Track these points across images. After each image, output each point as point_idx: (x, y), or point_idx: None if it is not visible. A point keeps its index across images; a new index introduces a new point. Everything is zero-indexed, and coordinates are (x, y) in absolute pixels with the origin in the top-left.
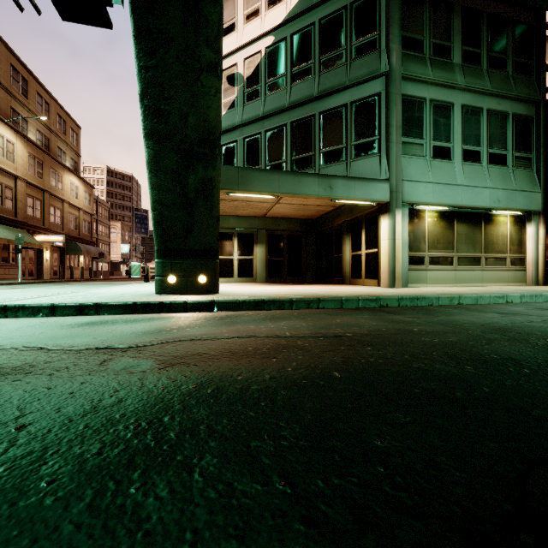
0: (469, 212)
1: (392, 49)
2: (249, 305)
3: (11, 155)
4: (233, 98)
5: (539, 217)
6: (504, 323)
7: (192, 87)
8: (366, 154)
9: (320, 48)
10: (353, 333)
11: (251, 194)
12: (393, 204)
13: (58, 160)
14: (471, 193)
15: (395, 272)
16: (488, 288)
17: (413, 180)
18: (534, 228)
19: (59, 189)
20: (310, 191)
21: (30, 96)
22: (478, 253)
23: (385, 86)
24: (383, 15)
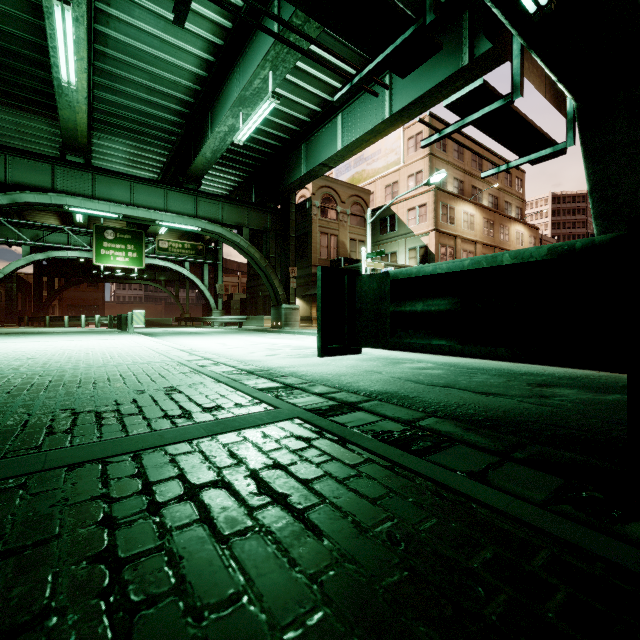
0: None
1: None
2: None
3: (472, 225)
4: None
5: None
6: None
7: (639, 168)
8: None
9: None
10: None
11: None
12: None
13: (505, 215)
14: None
15: None
16: None
17: None
18: None
19: (506, 242)
20: None
21: (483, 168)
22: None
23: None
24: None
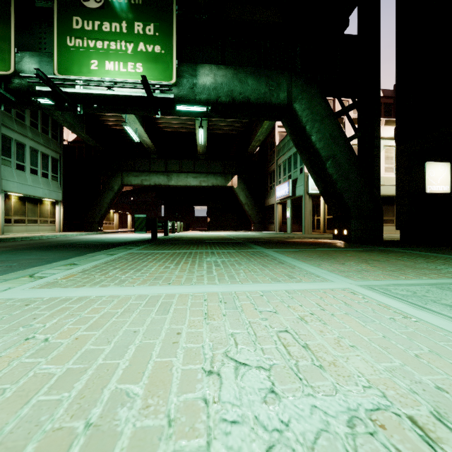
0: (33, 198)
1: None
2: None
3: None
4: None
5: (61, 203)
6: (64, 239)
7: None
8: None
9: None
10: (38, 242)
11: None
12: None
13: None
14: (35, 189)
15: None
16: (45, 234)
17: (7, 179)
18: (59, 207)
19: None
20: None
21: None
22: (37, 217)
23: None
24: None
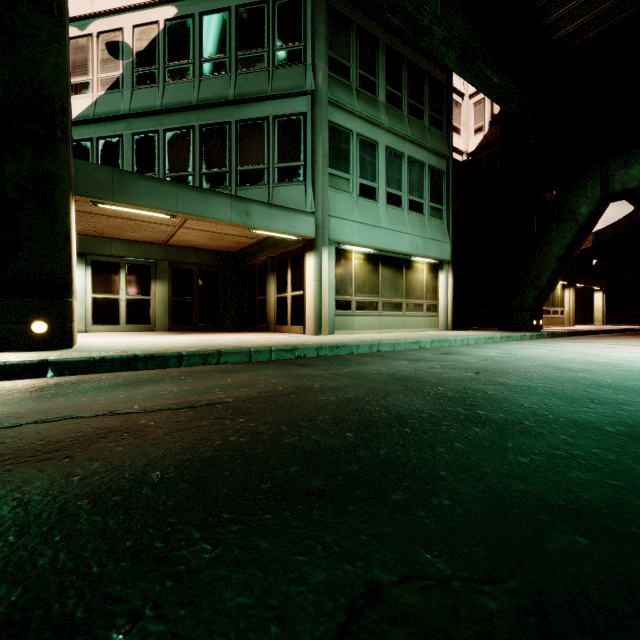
0: (393, 257)
1: (318, 66)
2: (112, 364)
3: None
4: (116, 74)
5: (449, 267)
6: (409, 371)
7: (1, 19)
8: (291, 181)
9: (237, 41)
10: (236, 397)
11: (134, 209)
12: (319, 241)
13: None
14: (394, 237)
15: (321, 318)
16: (407, 334)
17: (339, 217)
18: (445, 276)
19: None
20: (220, 215)
21: None
22: (400, 298)
23: (311, 106)
24: (308, 26)
